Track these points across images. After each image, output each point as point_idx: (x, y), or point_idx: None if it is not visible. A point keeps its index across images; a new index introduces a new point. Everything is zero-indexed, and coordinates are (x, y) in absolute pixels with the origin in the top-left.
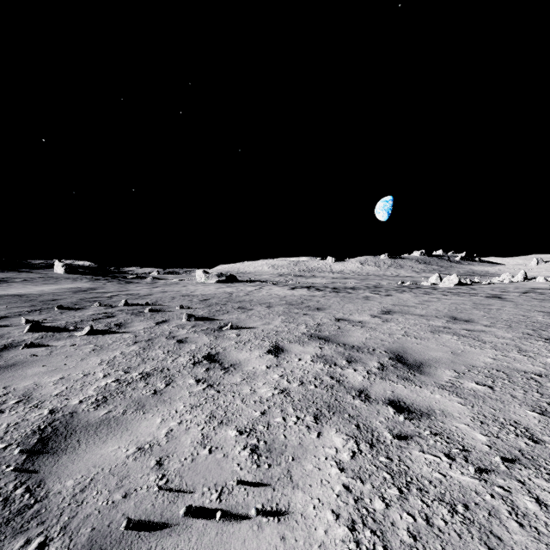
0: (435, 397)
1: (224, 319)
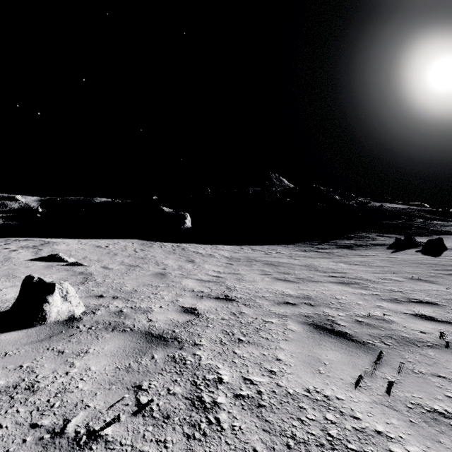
0: None
1: None
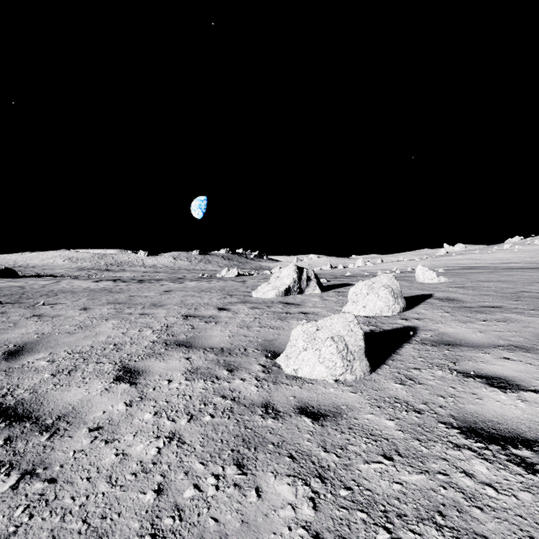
0: (158, 311)
1: (32, 301)
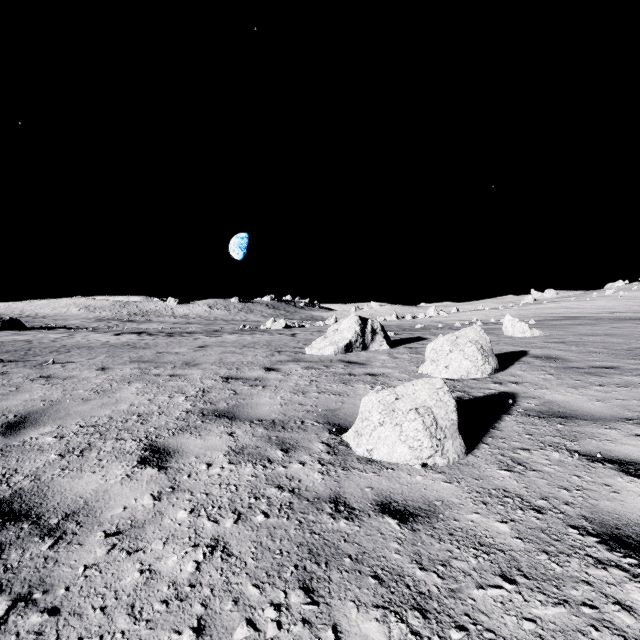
0: (192, 371)
1: (39, 359)
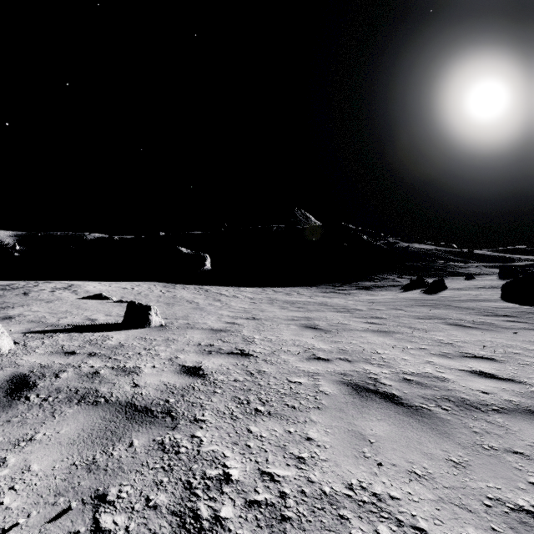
0: (313, 366)
1: None
